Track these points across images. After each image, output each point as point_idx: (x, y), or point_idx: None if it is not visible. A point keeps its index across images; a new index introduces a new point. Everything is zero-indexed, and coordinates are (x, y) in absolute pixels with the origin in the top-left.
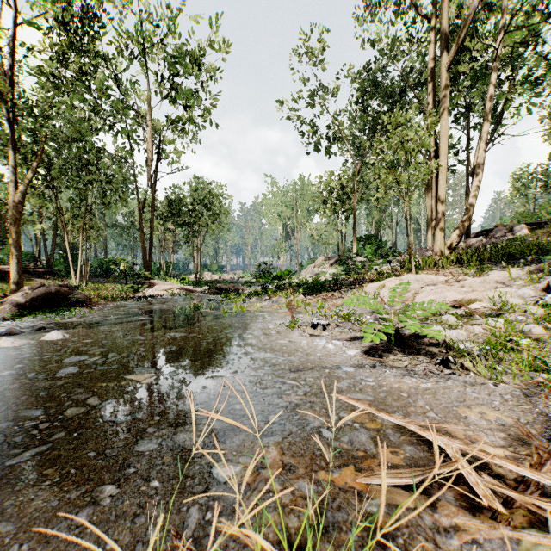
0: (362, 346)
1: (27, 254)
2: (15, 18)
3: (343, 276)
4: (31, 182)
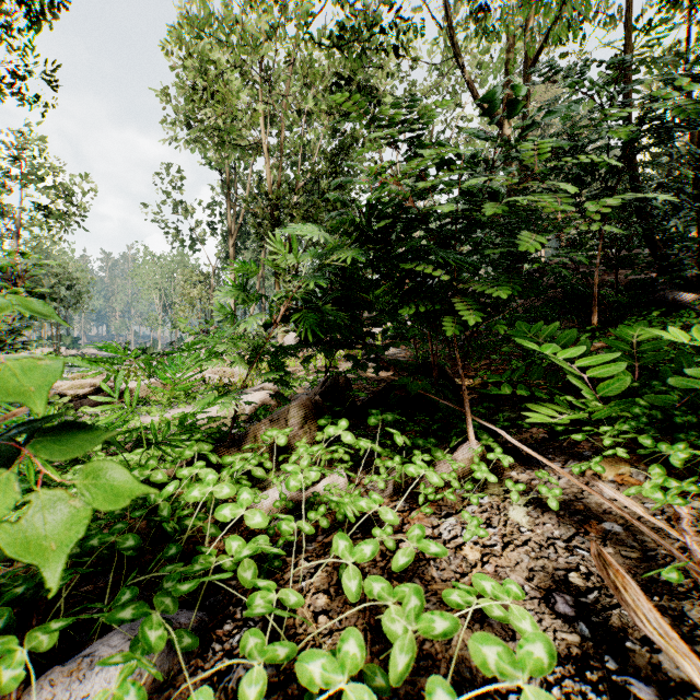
0: None
1: None
2: None
3: None
4: None
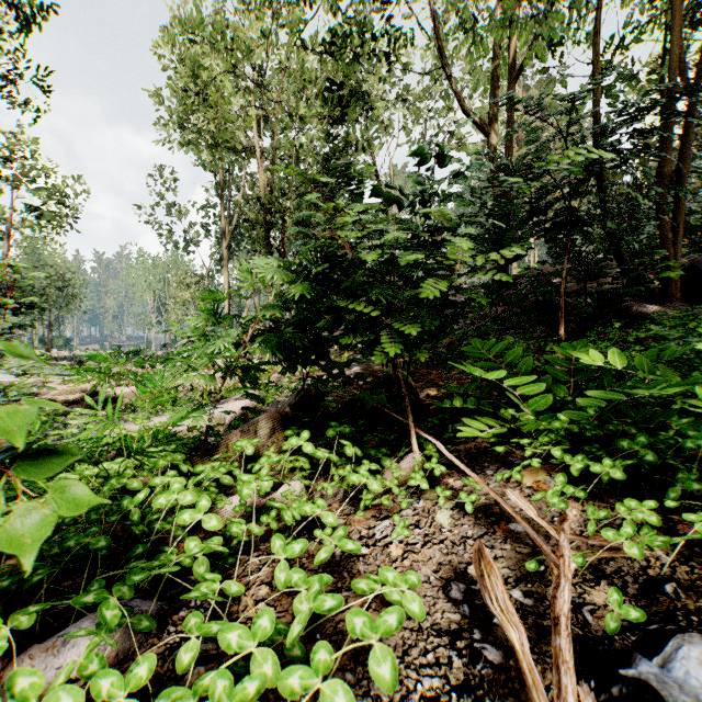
0: None
1: None
2: None
3: None
4: None
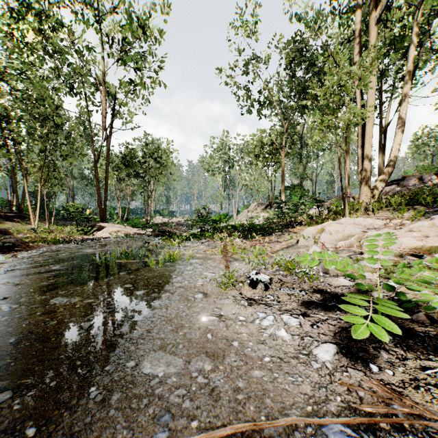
0: (333, 331)
1: (3, 201)
2: None
3: (275, 220)
4: None
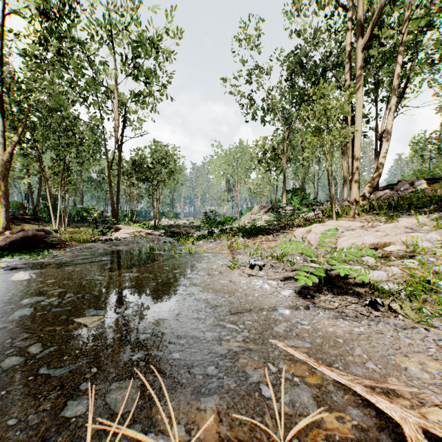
0: (295, 286)
1: (17, 204)
2: (4, 8)
3: (275, 222)
4: (17, 144)
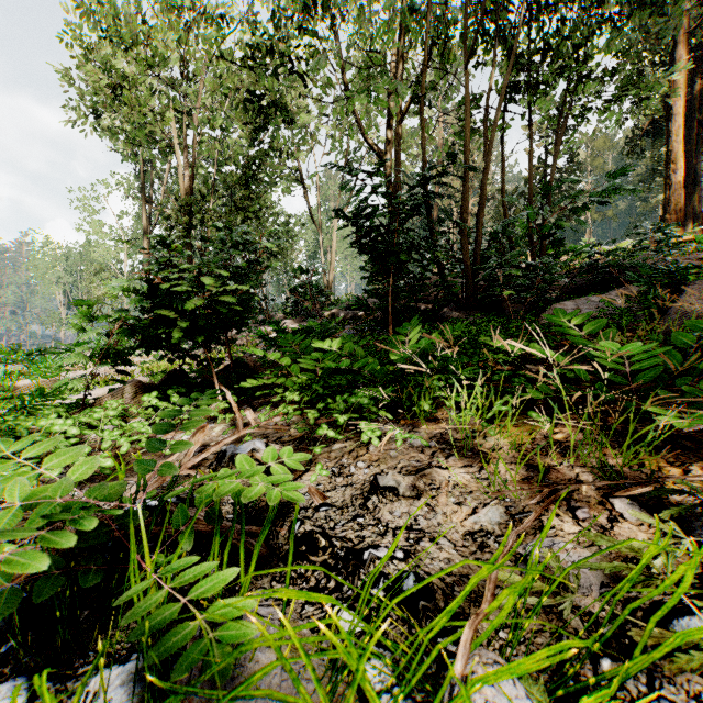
0: None
1: None
2: None
3: None
4: None
